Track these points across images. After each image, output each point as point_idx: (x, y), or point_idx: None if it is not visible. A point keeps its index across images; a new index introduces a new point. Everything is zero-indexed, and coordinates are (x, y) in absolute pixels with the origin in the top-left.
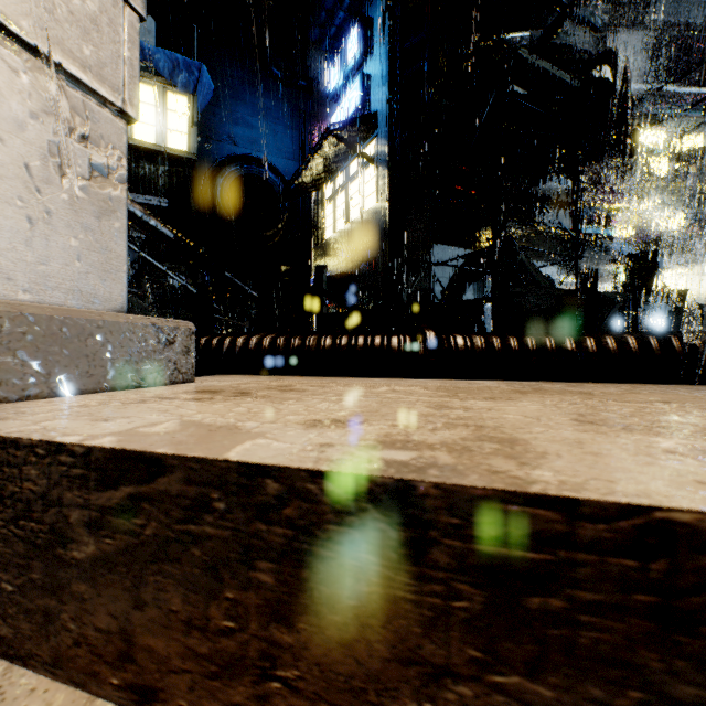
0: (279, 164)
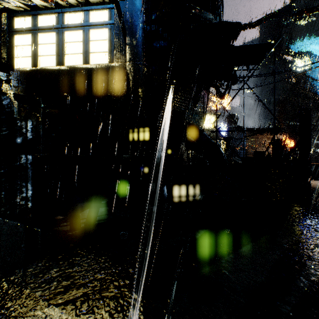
0: None
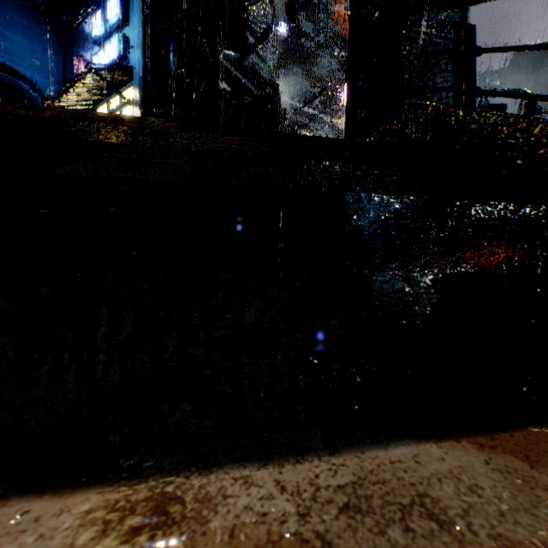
0: (38, 81)
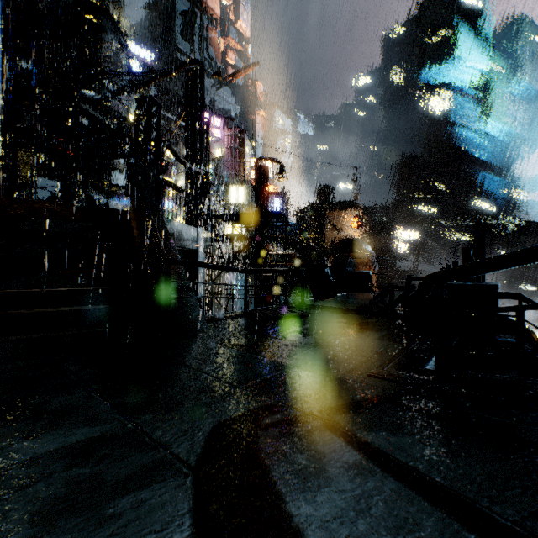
0: None
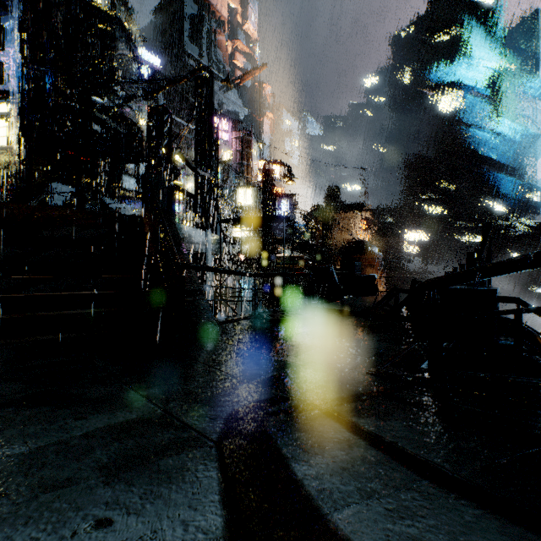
0: None
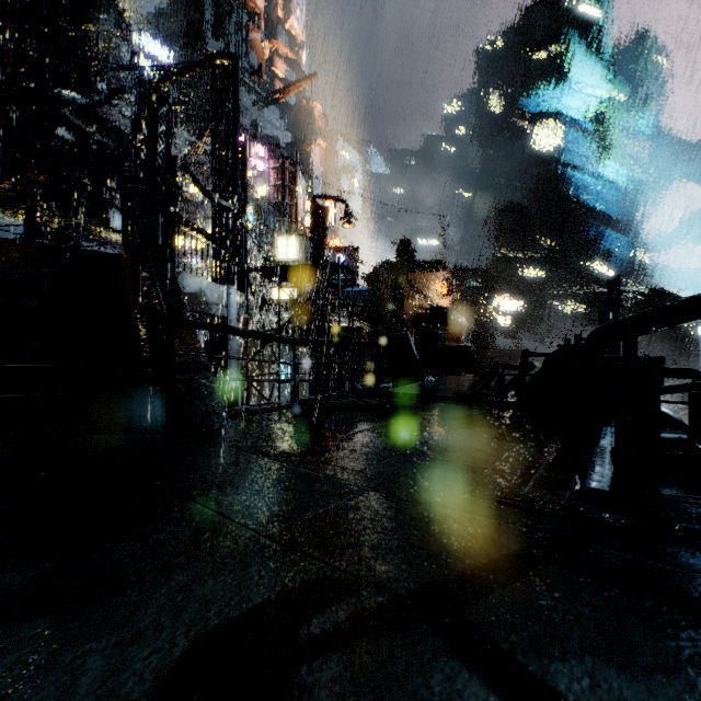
0: None
